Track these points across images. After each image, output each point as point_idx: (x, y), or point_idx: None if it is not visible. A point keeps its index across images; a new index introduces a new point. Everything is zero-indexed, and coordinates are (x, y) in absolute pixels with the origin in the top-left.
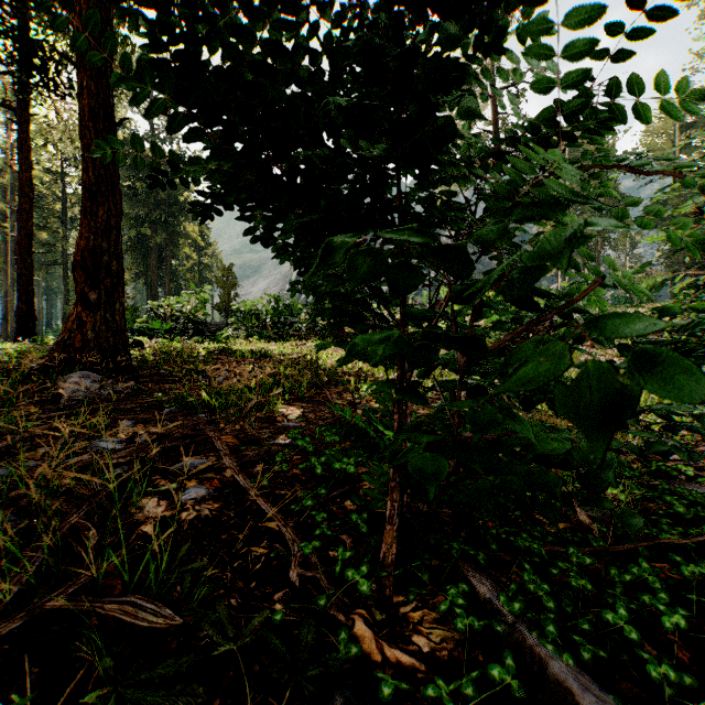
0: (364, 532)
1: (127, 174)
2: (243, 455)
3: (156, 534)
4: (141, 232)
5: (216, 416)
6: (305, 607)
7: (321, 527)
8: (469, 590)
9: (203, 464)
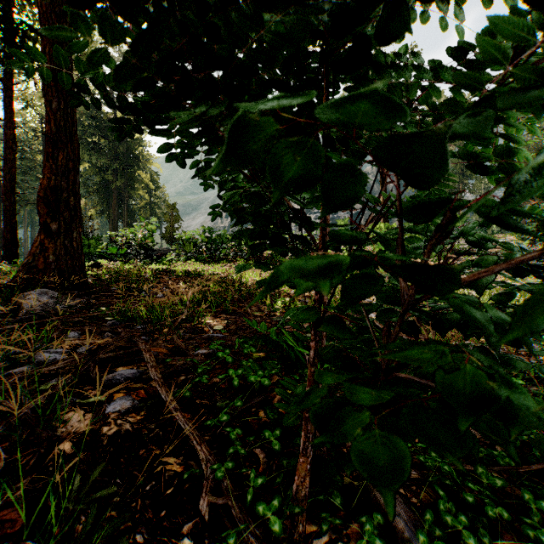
0: (276, 450)
1: (93, 133)
2: (171, 365)
3: (75, 452)
4: (105, 178)
5: (151, 328)
6: (215, 540)
7: (234, 444)
8: (384, 519)
9: (132, 374)
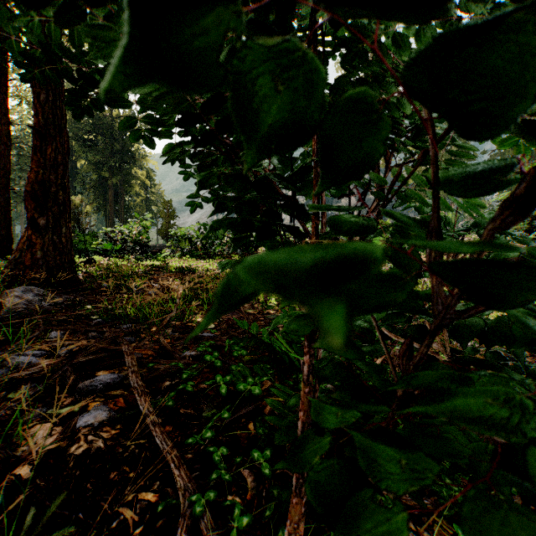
0: (266, 474)
1: (90, 130)
2: (155, 368)
3: (34, 477)
4: (101, 175)
5: (138, 327)
6: None
7: (218, 467)
8: None
9: (112, 380)
